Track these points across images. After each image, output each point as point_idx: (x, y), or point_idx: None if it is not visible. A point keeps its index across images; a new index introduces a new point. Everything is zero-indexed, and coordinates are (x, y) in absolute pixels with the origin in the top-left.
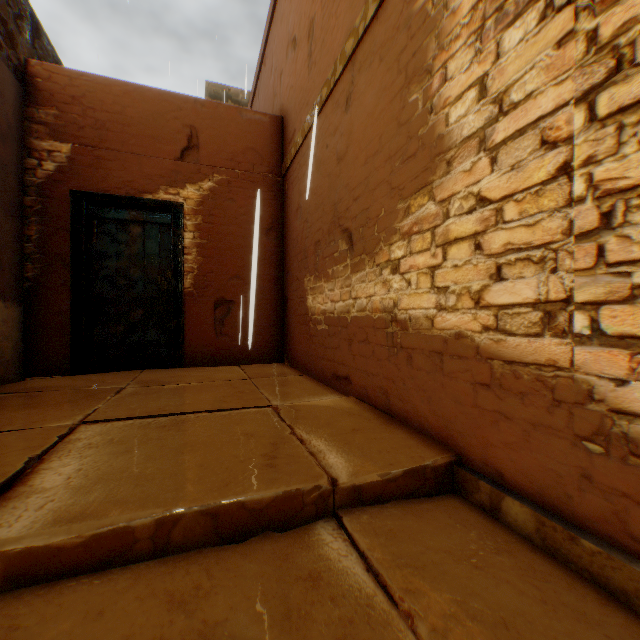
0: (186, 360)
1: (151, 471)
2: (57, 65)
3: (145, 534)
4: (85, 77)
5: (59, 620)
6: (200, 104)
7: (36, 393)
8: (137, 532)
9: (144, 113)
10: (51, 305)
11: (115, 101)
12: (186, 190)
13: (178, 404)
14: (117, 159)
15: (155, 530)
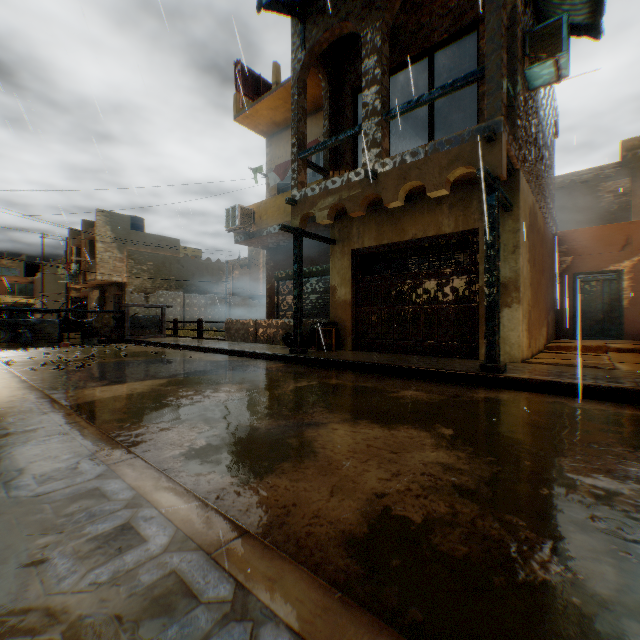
0: (622, 337)
1: (632, 346)
2: (556, 221)
3: (635, 350)
4: (575, 231)
5: (625, 353)
6: (630, 224)
7: (573, 340)
8: (634, 350)
9: (600, 236)
10: (562, 314)
11: (587, 235)
12: (622, 263)
13: (630, 343)
14: (588, 258)
15: (637, 350)
